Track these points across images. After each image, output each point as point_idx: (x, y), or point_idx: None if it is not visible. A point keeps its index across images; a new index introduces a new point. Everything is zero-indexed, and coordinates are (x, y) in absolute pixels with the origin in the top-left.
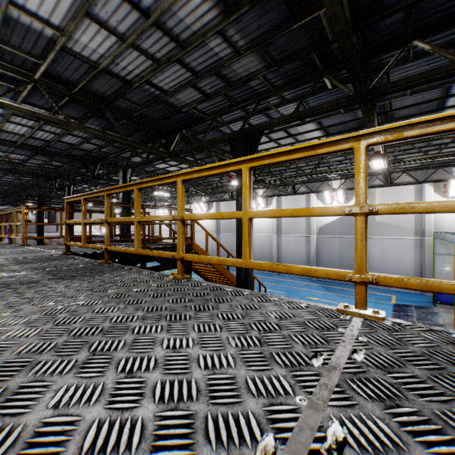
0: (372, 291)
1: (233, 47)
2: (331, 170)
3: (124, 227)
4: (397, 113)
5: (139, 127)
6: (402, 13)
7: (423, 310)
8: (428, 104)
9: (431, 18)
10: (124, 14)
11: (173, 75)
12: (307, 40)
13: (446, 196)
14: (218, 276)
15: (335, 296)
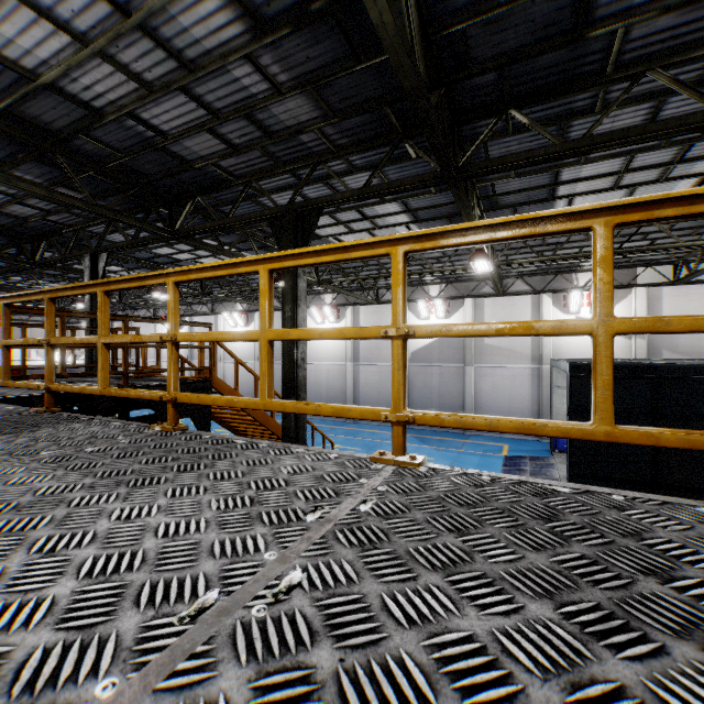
0: (480, 440)
1: (271, 83)
2: (425, 271)
3: (92, 352)
4: (503, 199)
5: (120, 186)
6: (495, 72)
7: (539, 462)
8: (537, 191)
9: (528, 84)
10: (83, 3)
11: (175, 109)
12: (378, 88)
13: (567, 311)
14: (257, 428)
15: (432, 449)
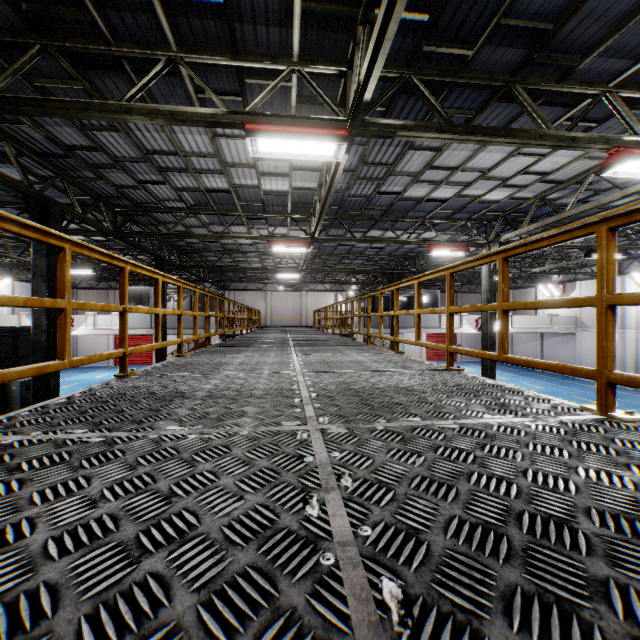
0: None
1: None
2: None
3: None
4: None
5: None
6: None
7: None
8: None
9: None
10: None
11: None
12: None
13: None
14: None
15: None
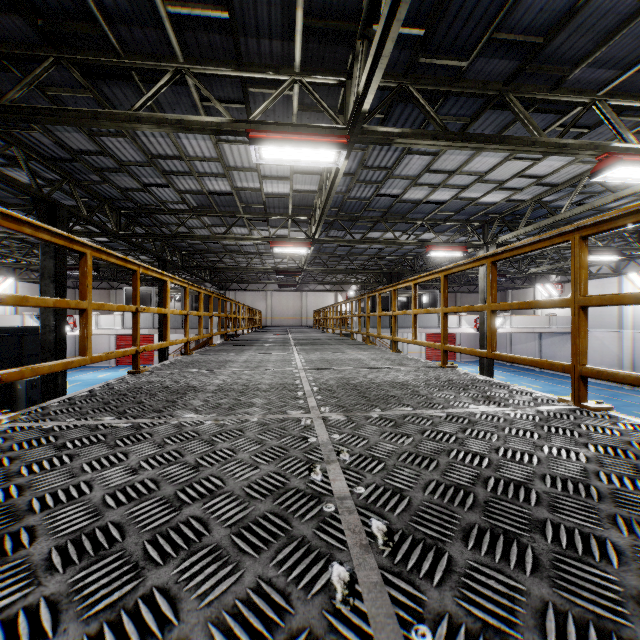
0: None
1: None
2: None
3: None
4: None
5: None
6: None
7: None
8: None
9: None
10: None
11: None
12: None
13: None
14: None
15: None
